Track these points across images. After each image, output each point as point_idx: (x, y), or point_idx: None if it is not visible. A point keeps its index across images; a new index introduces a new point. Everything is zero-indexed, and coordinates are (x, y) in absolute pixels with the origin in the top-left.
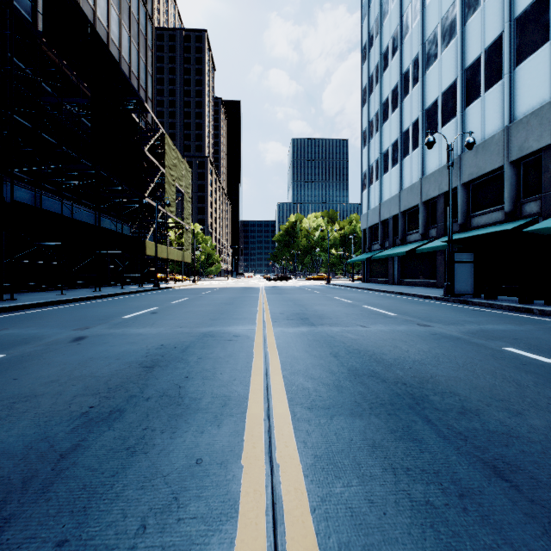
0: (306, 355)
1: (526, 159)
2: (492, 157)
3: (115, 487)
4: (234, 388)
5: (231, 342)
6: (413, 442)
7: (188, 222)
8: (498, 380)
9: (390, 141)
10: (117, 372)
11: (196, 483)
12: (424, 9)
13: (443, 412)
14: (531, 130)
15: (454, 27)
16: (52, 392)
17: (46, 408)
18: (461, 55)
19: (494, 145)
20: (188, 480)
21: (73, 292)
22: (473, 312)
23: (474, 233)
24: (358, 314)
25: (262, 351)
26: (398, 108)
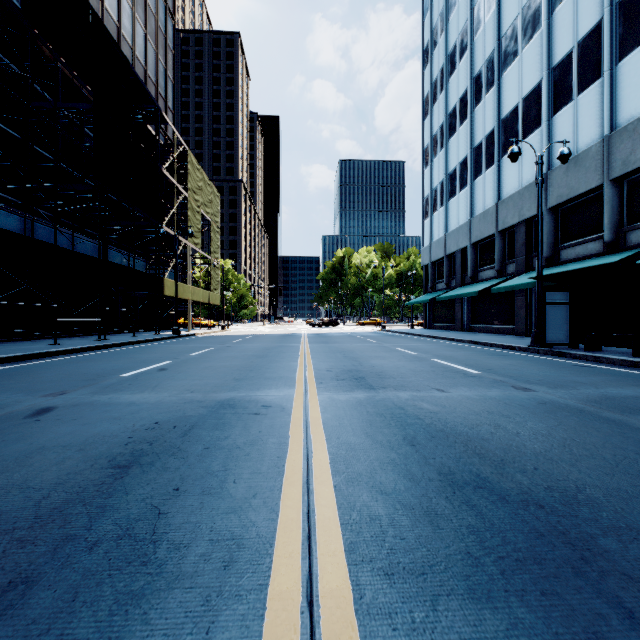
0: (369, 443)
1: (631, 176)
2: (588, 175)
3: None
4: (252, 517)
5: (257, 417)
6: None
7: (217, 257)
8: None
9: (458, 159)
10: (67, 478)
11: None
12: None
13: None
14: (639, 139)
15: (538, 17)
16: None
17: None
18: (548, 51)
19: (590, 159)
20: None
21: (71, 341)
22: (577, 368)
23: (565, 268)
24: (429, 372)
25: (301, 435)
26: (467, 119)
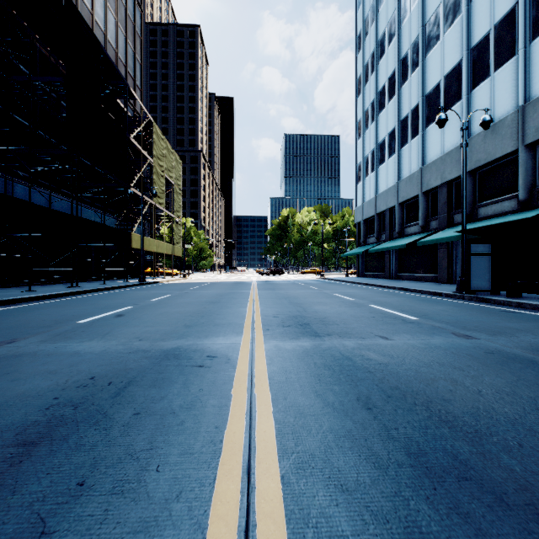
0: (319, 406)
1: None
2: (504, 141)
3: None
4: None
5: (200, 370)
6: None
7: (179, 215)
8: None
9: (387, 130)
10: None
11: None
12: None
13: None
14: None
15: (458, 4)
16: None
17: None
18: (467, 34)
19: (506, 127)
20: None
21: (47, 288)
22: (505, 313)
23: (484, 224)
24: (369, 317)
25: (245, 394)
26: (395, 96)
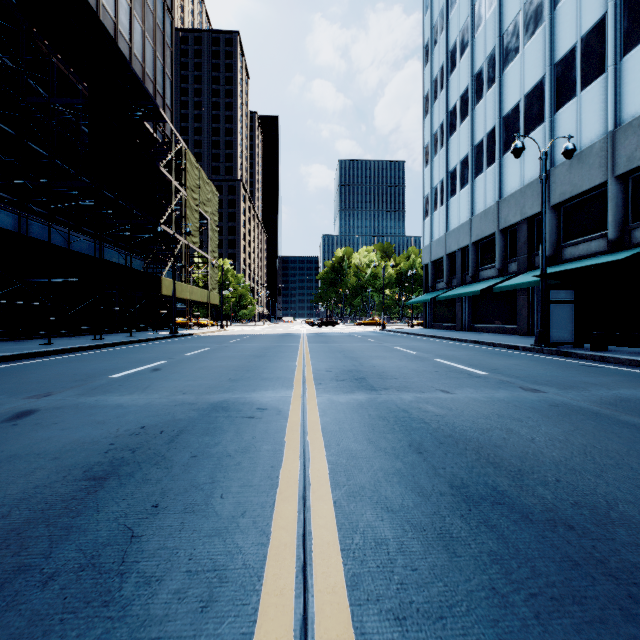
0: (371, 450)
1: (636, 173)
2: (592, 172)
3: None
4: (238, 542)
5: (251, 421)
6: None
7: (216, 256)
8: None
9: (458, 157)
10: (34, 492)
11: None
12: None
13: None
14: None
15: (540, 12)
16: None
17: None
18: (550, 47)
19: (594, 156)
20: None
21: (66, 340)
22: (584, 368)
23: (569, 267)
24: (432, 372)
25: (298, 441)
26: (468, 117)
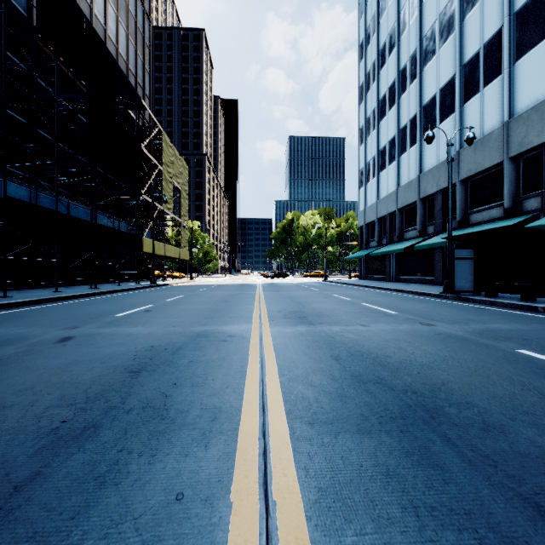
0: (305, 358)
1: (526, 155)
2: (492, 153)
3: (72, 536)
4: (226, 398)
5: (225, 343)
6: (434, 470)
7: (186, 219)
8: (518, 388)
9: (387, 138)
10: (99, 378)
11: (173, 529)
12: (422, 6)
13: (463, 429)
14: (531, 125)
15: (452, 22)
16: (24, 402)
17: (12, 423)
18: (460, 51)
19: (493, 140)
20: (163, 525)
21: (69, 289)
22: (475, 310)
23: (473, 230)
24: (357, 312)
25: (258, 353)
26: (395, 105)
